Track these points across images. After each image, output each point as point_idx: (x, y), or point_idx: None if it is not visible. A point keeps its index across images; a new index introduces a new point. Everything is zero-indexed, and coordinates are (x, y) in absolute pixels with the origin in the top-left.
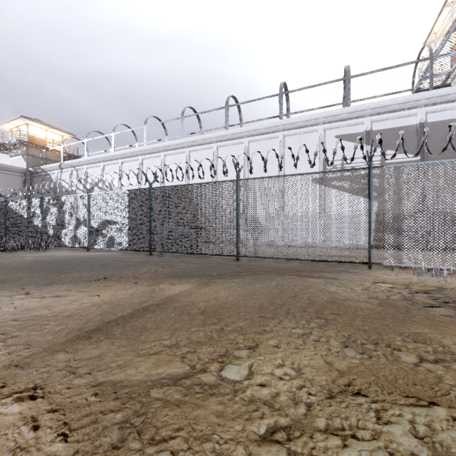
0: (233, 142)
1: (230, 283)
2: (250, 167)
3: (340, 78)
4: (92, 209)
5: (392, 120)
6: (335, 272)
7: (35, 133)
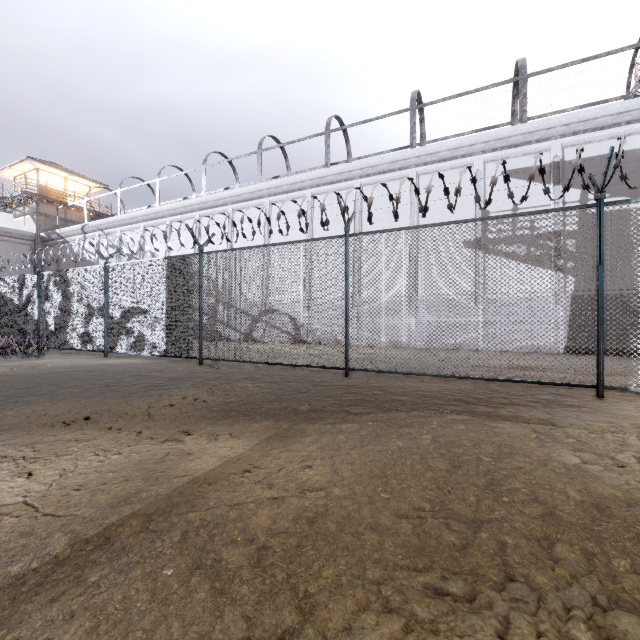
0: (337, 186)
1: (334, 437)
2: (369, 212)
3: (511, 79)
4: (112, 290)
5: (600, 143)
6: (540, 406)
7: (51, 183)
